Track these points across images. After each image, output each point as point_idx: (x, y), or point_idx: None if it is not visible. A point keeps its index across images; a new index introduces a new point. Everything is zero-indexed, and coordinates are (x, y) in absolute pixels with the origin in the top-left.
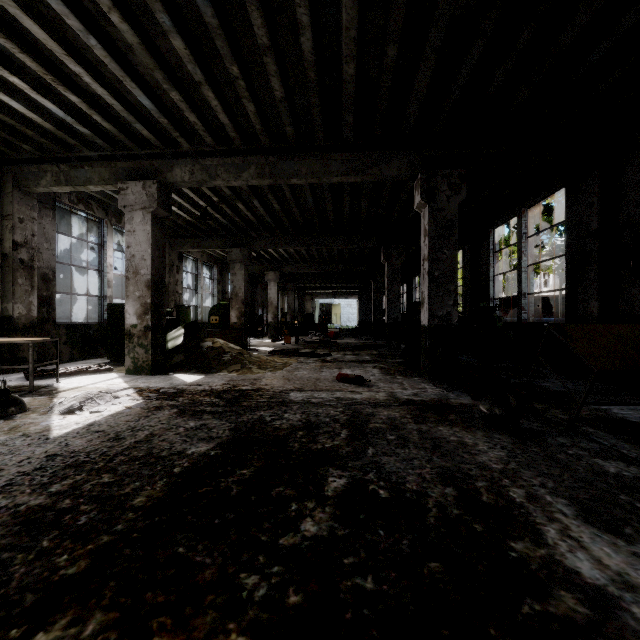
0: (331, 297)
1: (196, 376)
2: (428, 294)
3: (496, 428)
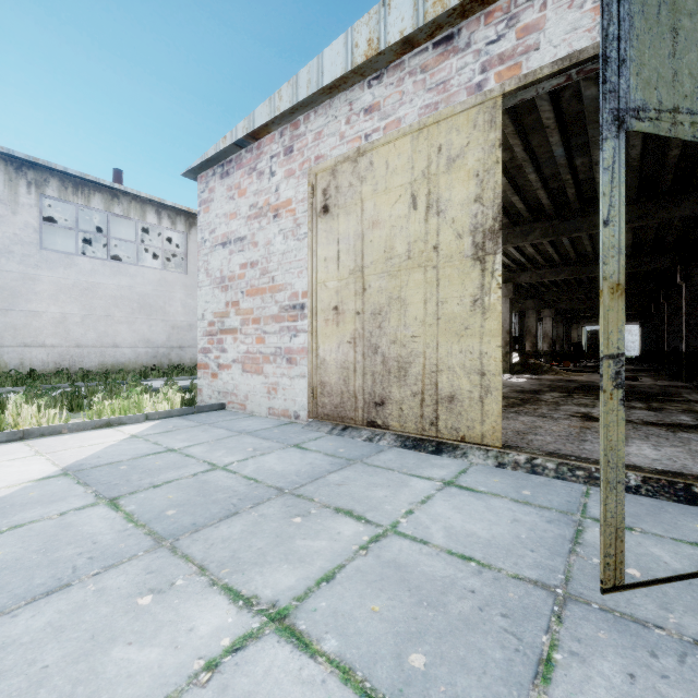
0: None
1: (534, 376)
2: (685, 334)
3: None
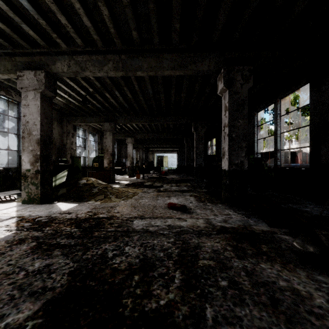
0: (163, 152)
1: (71, 204)
2: (228, 149)
3: (310, 264)
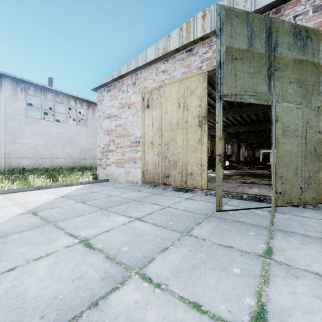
0: (269, 149)
1: (234, 170)
2: None
3: None
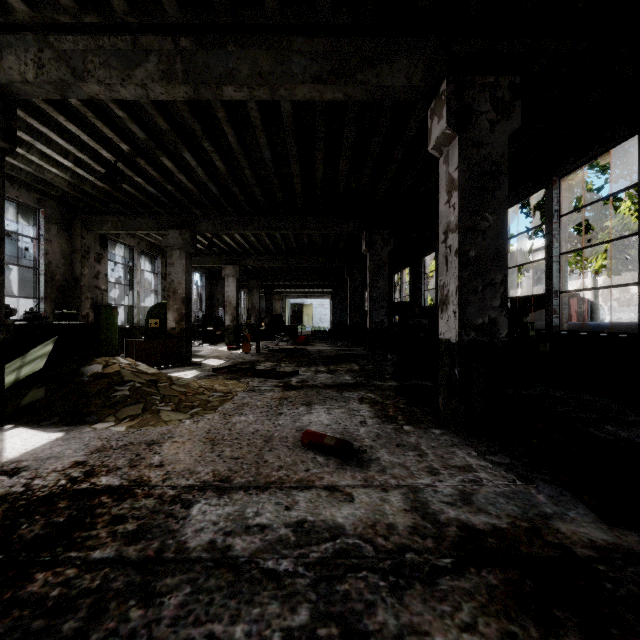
0: (302, 297)
1: (44, 436)
2: (459, 288)
3: None
